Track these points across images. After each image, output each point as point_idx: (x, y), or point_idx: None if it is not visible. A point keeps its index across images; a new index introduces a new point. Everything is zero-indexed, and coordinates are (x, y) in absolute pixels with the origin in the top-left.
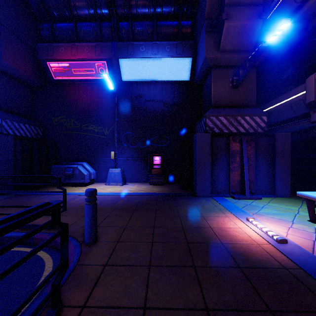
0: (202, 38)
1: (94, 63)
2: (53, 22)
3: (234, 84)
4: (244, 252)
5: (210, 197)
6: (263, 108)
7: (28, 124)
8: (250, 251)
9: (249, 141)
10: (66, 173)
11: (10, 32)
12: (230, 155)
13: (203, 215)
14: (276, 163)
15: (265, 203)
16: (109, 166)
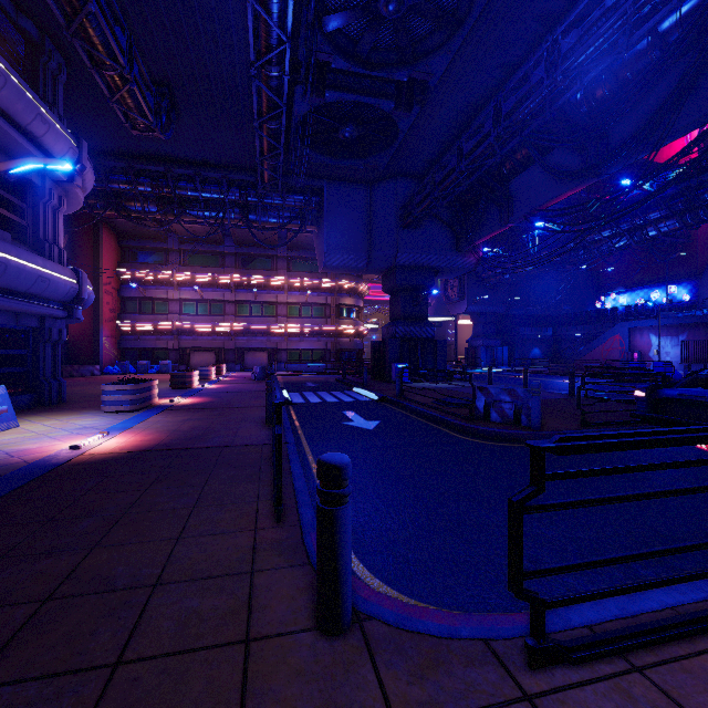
0: None
1: None
2: None
3: None
4: None
5: None
6: None
7: None
8: None
9: None
10: None
11: None
12: None
13: None
14: None
15: None
16: None
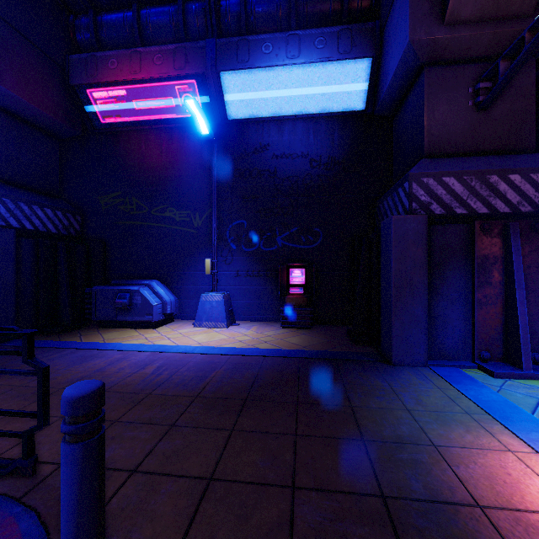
0: (401, 2)
1: (172, 86)
2: (98, 13)
3: (481, 99)
4: None
5: (426, 368)
6: None
7: (51, 208)
8: None
9: (525, 233)
10: (118, 302)
11: (11, 29)
12: (477, 267)
13: (432, 438)
14: None
15: None
16: (203, 288)
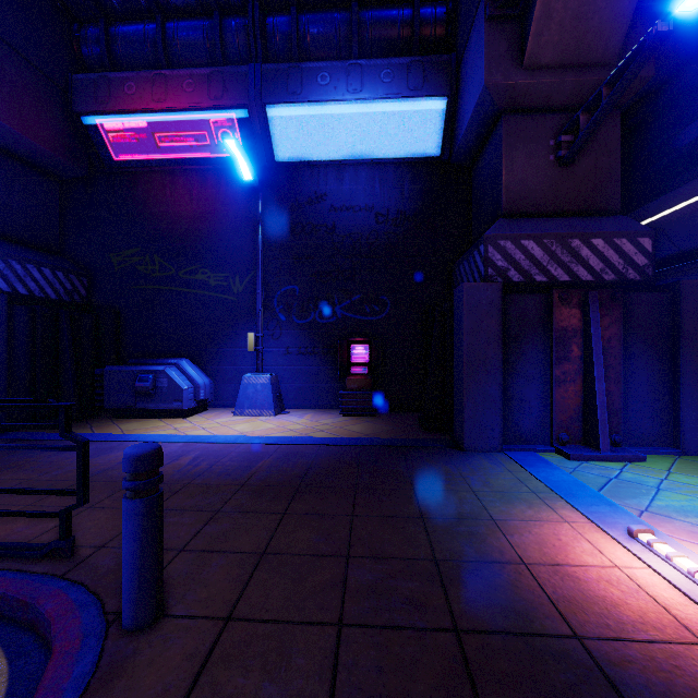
0: (477, 38)
1: (206, 118)
2: (110, 24)
3: (563, 153)
4: (672, 687)
5: (501, 453)
6: (636, 219)
7: (50, 268)
8: (690, 682)
9: (605, 303)
10: (139, 386)
11: (1, 42)
12: (555, 340)
13: (492, 514)
14: (683, 363)
15: (661, 473)
16: (245, 369)
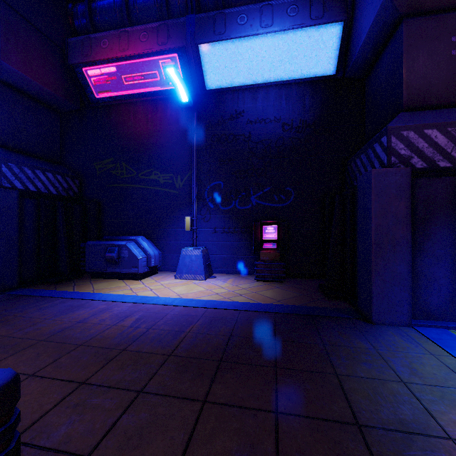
0: None
1: (156, 60)
2: (92, 0)
3: None
4: None
5: (410, 328)
6: None
7: (52, 172)
8: None
9: None
10: (108, 256)
11: (16, 14)
12: None
13: (444, 426)
14: None
15: None
16: (184, 243)
